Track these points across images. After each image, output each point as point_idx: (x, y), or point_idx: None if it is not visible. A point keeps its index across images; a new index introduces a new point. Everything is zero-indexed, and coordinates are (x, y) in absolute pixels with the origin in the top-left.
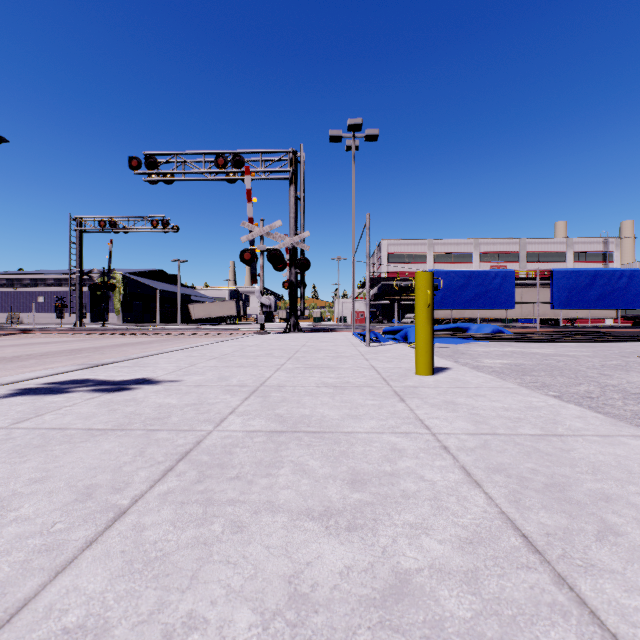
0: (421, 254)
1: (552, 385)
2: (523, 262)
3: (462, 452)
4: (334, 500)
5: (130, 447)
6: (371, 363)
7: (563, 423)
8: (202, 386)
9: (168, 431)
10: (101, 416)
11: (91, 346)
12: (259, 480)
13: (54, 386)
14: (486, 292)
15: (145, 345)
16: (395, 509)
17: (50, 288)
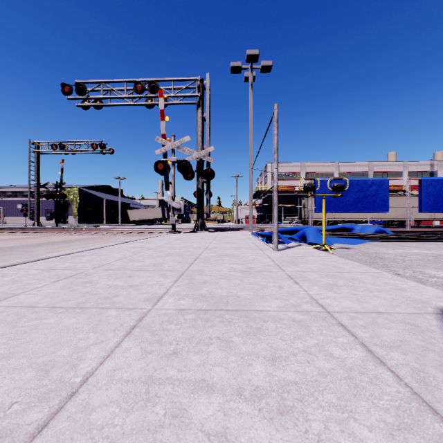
0: (296, 173)
1: None
2: None
3: None
4: None
5: None
6: (309, 293)
7: None
8: None
9: None
10: None
11: (12, 245)
12: None
13: None
14: (364, 197)
15: (64, 244)
16: None
17: (26, 198)
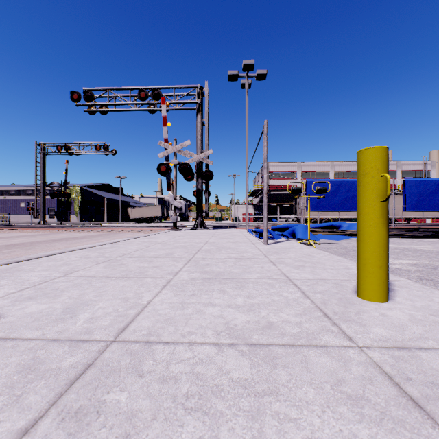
0: (292, 172)
1: None
2: None
3: None
4: None
5: None
6: (281, 270)
7: None
8: (1, 343)
9: None
10: None
11: (30, 241)
12: None
13: None
14: (352, 197)
15: (76, 240)
16: None
17: (29, 197)
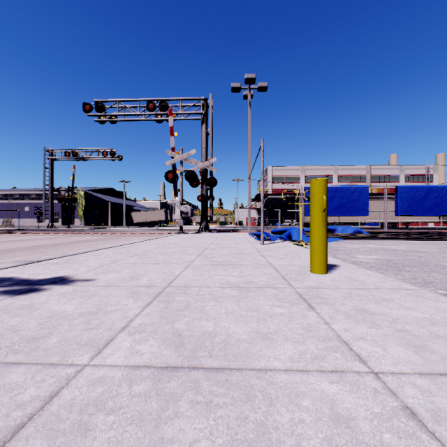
0: (296, 176)
1: (433, 282)
2: (369, 182)
3: (446, 428)
4: None
5: None
6: (268, 260)
7: None
8: (111, 287)
9: (27, 367)
10: None
11: (51, 243)
12: None
13: None
14: (347, 203)
15: (92, 242)
16: None
17: (33, 201)
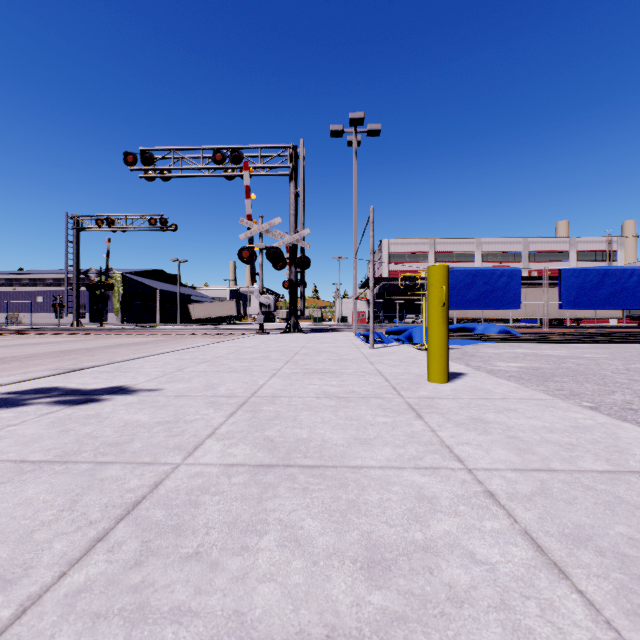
0: (423, 253)
1: (582, 393)
2: (526, 261)
3: (517, 503)
4: (342, 610)
5: (61, 493)
6: (377, 367)
7: (631, 452)
8: (183, 397)
9: (122, 465)
10: (46, 440)
11: (83, 347)
12: (228, 561)
13: (12, 397)
14: (492, 291)
15: (139, 346)
16: (444, 634)
17: (49, 288)
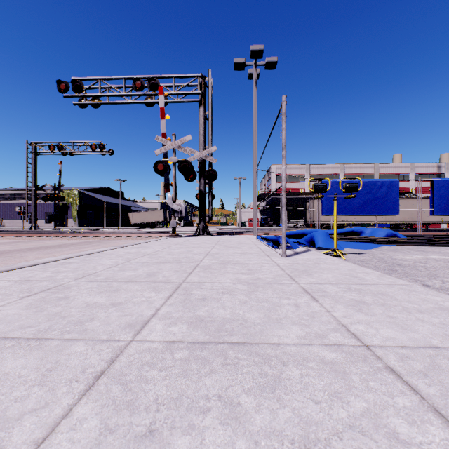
0: (301, 175)
1: None
2: None
3: None
4: None
5: None
6: (334, 315)
7: None
8: None
9: None
10: None
11: (2, 250)
12: None
13: None
14: (373, 199)
15: (57, 248)
16: None
17: (25, 201)
